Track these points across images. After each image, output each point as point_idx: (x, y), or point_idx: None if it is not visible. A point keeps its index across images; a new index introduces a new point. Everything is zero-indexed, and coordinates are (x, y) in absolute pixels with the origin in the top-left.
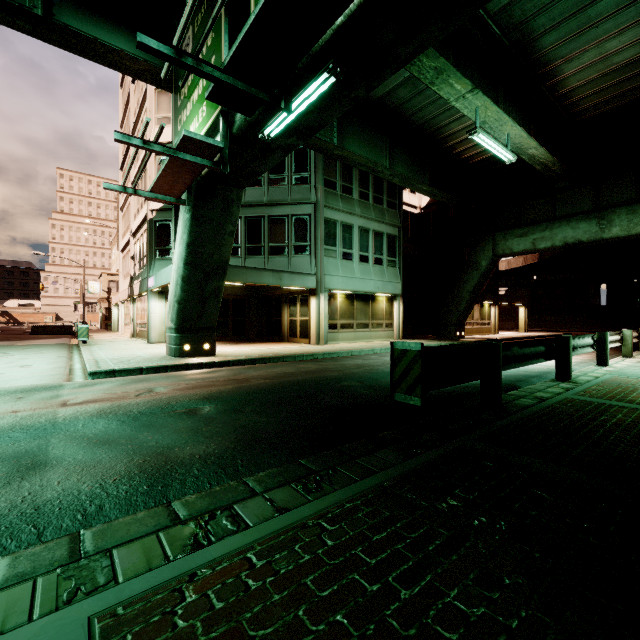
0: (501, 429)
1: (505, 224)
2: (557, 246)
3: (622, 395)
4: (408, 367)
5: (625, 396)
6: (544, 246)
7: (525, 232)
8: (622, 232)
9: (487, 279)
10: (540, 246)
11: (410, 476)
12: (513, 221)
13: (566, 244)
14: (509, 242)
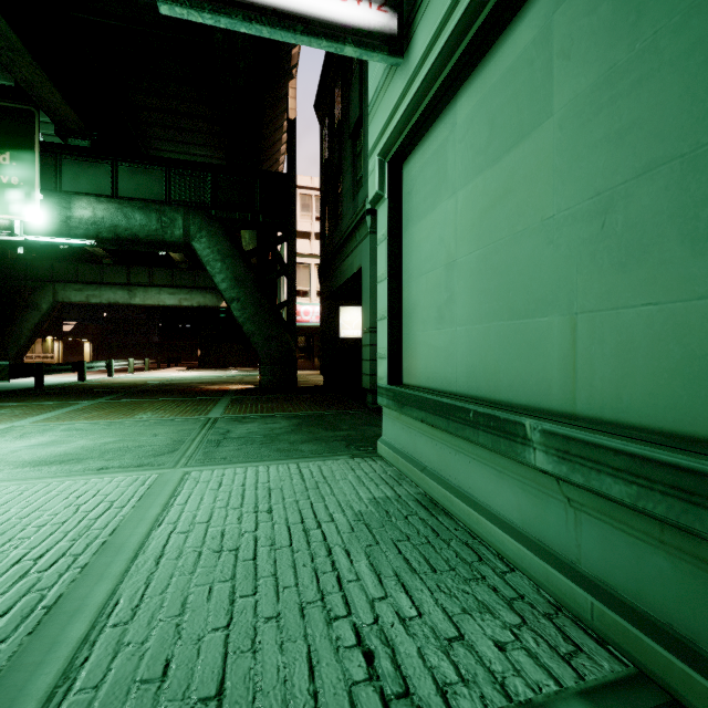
0: (42, 390)
1: (65, 277)
2: (105, 303)
3: (100, 382)
4: (2, 370)
5: (101, 382)
6: (95, 301)
7: (81, 288)
8: (141, 302)
9: (49, 319)
10: (93, 301)
11: (10, 395)
12: (72, 277)
13: (110, 303)
14: (68, 293)
